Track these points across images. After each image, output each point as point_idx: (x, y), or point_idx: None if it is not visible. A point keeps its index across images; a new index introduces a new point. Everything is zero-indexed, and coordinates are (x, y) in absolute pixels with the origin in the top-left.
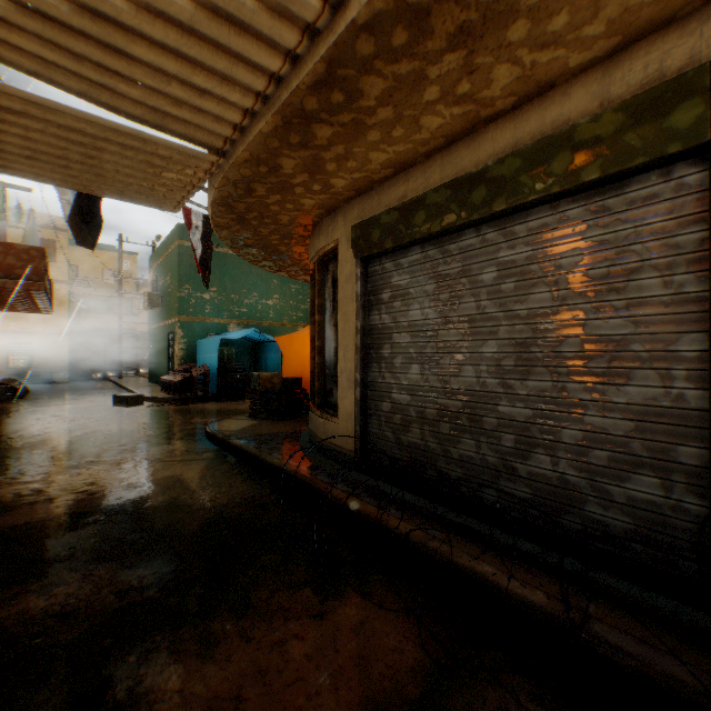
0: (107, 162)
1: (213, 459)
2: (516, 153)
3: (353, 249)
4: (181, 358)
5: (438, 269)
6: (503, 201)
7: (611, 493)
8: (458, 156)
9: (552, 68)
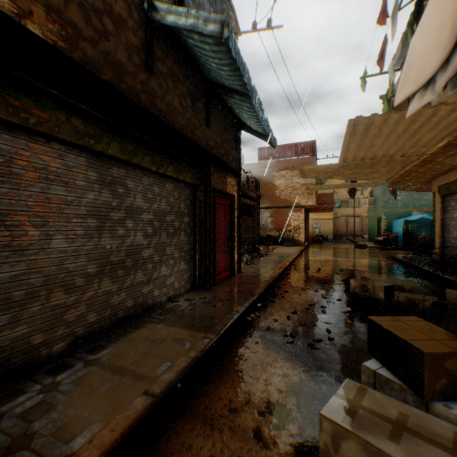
0: (360, 185)
1: (391, 262)
2: None
3: (437, 193)
4: (383, 229)
5: None
6: None
7: None
8: None
9: None
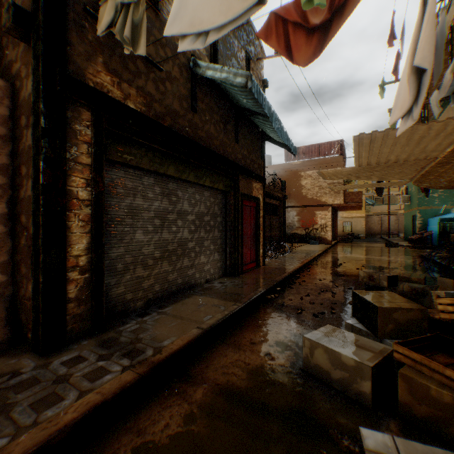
0: (383, 184)
1: (418, 260)
2: None
3: None
4: (418, 228)
5: None
6: None
7: None
8: None
9: None
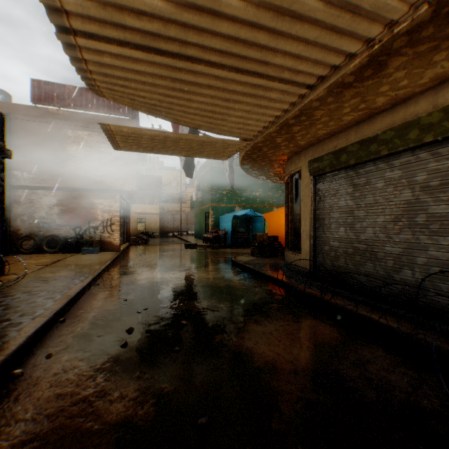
0: (207, 148)
1: (239, 272)
2: (391, 129)
3: (309, 172)
4: (212, 225)
5: (353, 181)
6: (385, 150)
7: (440, 287)
8: (363, 128)
9: (406, 94)
